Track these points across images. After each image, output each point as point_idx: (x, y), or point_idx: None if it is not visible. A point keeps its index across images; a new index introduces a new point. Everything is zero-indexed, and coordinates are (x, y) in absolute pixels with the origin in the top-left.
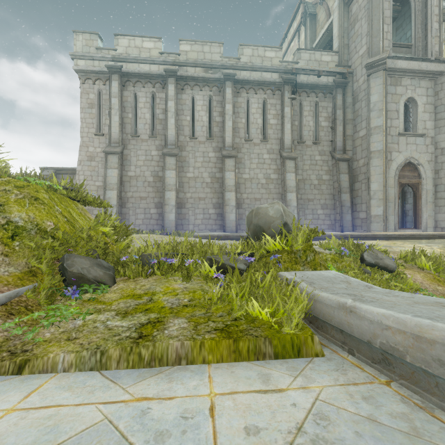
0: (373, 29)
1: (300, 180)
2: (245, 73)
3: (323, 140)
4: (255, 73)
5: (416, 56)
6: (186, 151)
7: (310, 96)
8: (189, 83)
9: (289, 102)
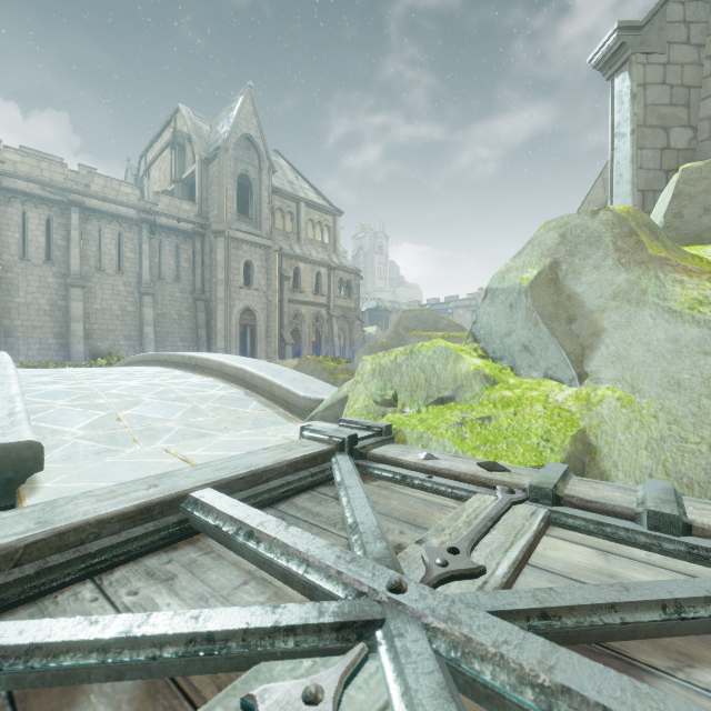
0: (220, 202)
1: (160, 314)
2: (97, 202)
3: (184, 279)
4: (109, 204)
5: (256, 228)
6: (14, 272)
7: (171, 237)
8: (19, 196)
9: (148, 240)
